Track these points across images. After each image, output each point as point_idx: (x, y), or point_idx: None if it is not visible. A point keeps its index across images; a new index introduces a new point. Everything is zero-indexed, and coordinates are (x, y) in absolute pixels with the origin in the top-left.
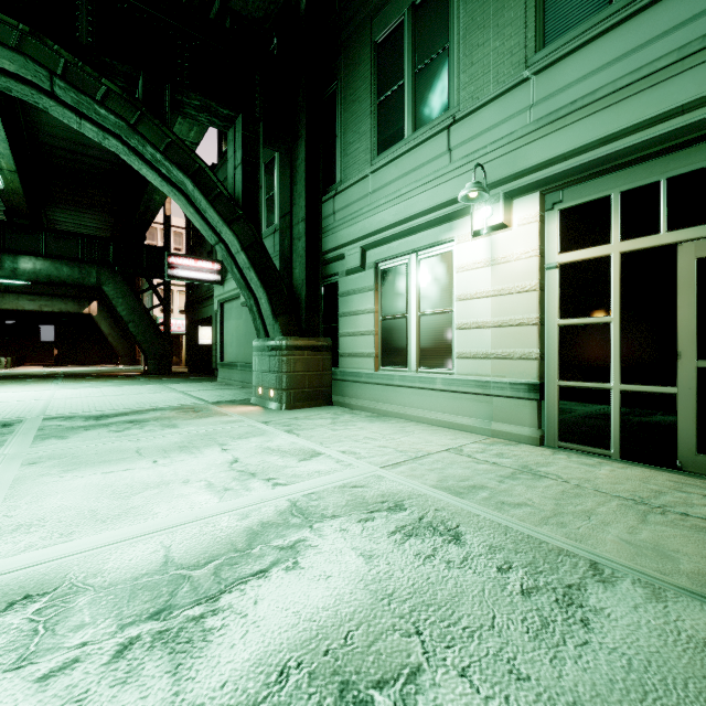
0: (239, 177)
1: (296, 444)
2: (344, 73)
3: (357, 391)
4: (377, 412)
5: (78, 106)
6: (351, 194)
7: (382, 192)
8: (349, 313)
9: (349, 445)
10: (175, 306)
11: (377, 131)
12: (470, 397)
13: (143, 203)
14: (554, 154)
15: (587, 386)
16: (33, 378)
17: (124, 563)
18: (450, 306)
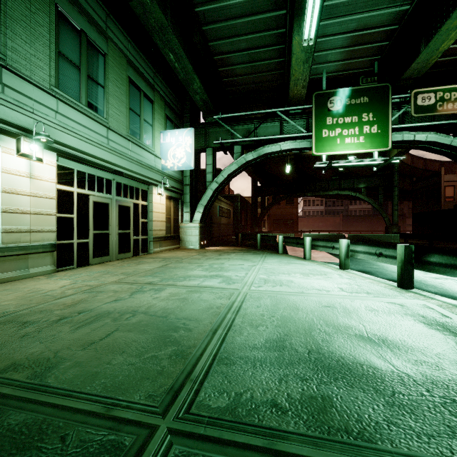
0: None
1: (54, 302)
2: None
3: None
4: None
5: None
6: None
7: None
8: None
9: (57, 292)
10: None
11: None
12: (12, 258)
13: None
14: (66, 143)
15: (67, 242)
16: None
17: (208, 284)
18: None
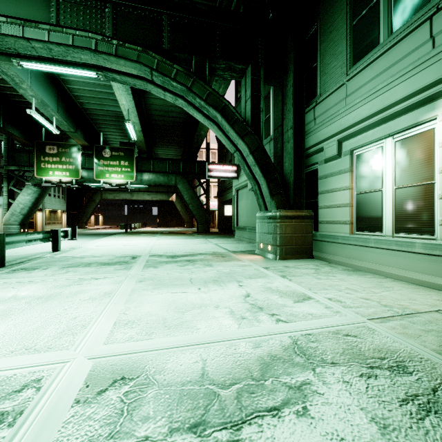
0: (248, 106)
1: (289, 287)
2: (323, 14)
3: (334, 249)
4: (352, 266)
5: (163, 84)
6: (329, 102)
7: (357, 93)
8: (326, 191)
9: (333, 293)
10: (212, 194)
11: (352, 47)
12: None
13: (196, 137)
14: None
15: None
16: (148, 233)
17: (177, 366)
18: (431, 178)
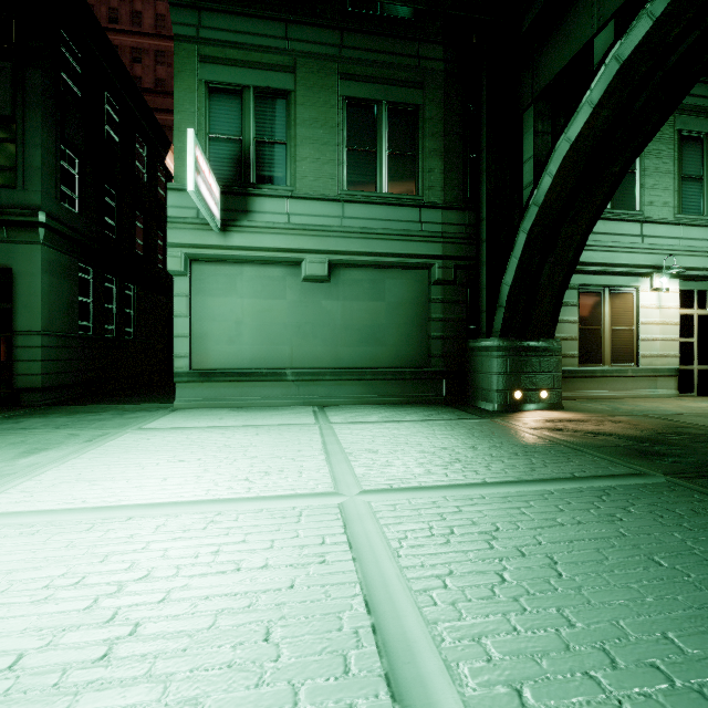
0: None
1: None
2: None
3: None
4: (581, 398)
5: None
6: None
7: (591, 236)
8: None
9: None
10: None
11: None
12: (646, 378)
13: None
14: (689, 266)
15: (687, 368)
16: None
17: None
18: (632, 326)
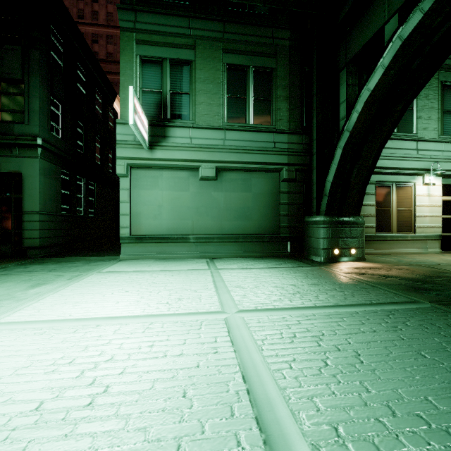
0: None
1: None
2: None
3: None
4: (377, 254)
5: None
6: None
7: (384, 150)
8: None
9: None
10: None
11: None
12: (420, 241)
13: None
14: (448, 169)
15: (447, 235)
16: None
17: None
18: (410, 207)
